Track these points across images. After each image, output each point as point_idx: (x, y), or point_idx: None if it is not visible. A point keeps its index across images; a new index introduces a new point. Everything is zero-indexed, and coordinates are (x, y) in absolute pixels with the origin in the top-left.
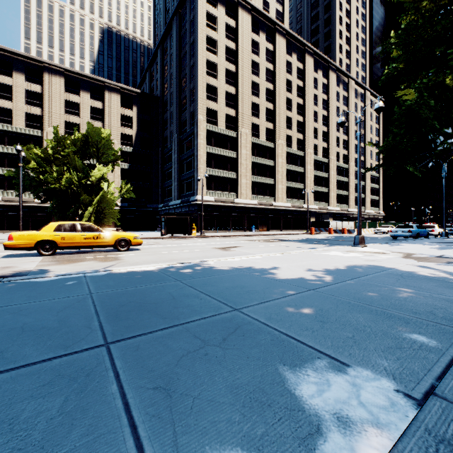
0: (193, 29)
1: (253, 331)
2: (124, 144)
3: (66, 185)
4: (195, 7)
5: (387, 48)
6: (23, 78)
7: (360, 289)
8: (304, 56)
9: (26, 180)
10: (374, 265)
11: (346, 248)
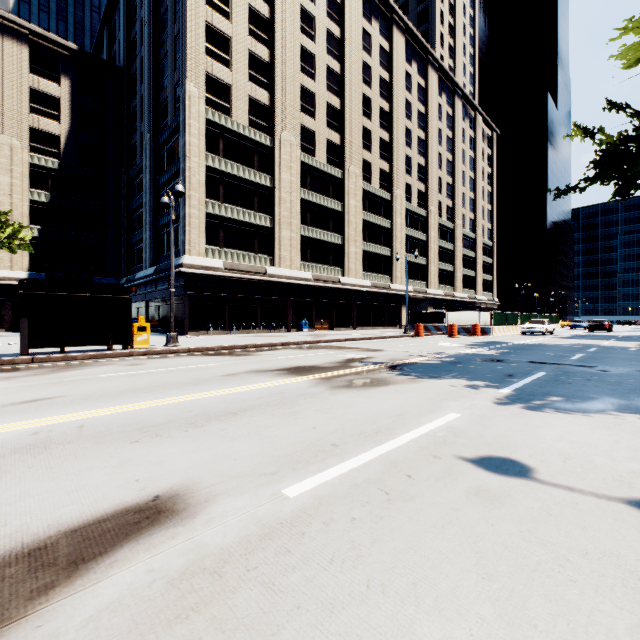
0: None
1: None
2: (40, 152)
3: None
4: None
5: None
6: None
7: None
8: (391, 29)
9: None
10: None
11: None
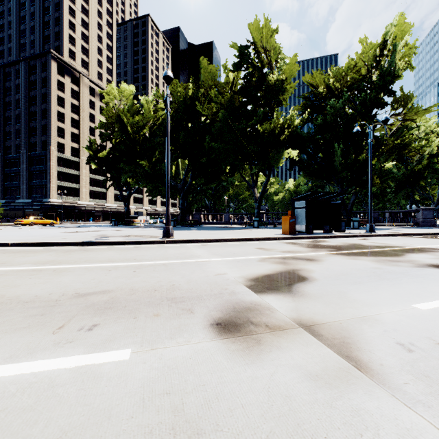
0: (45, 85)
1: None
2: None
3: None
4: (47, 74)
5: None
6: None
7: None
8: None
9: None
10: None
11: None
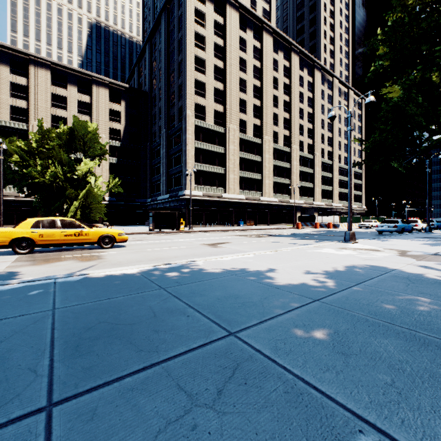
0: (181, 25)
1: (258, 374)
2: (112, 139)
3: (50, 179)
4: (183, 3)
5: (374, 45)
6: (8, 71)
7: (371, 298)
8: (290, 54)
9: (9, 173)
10: (374, 266)
11: (337, 245)
